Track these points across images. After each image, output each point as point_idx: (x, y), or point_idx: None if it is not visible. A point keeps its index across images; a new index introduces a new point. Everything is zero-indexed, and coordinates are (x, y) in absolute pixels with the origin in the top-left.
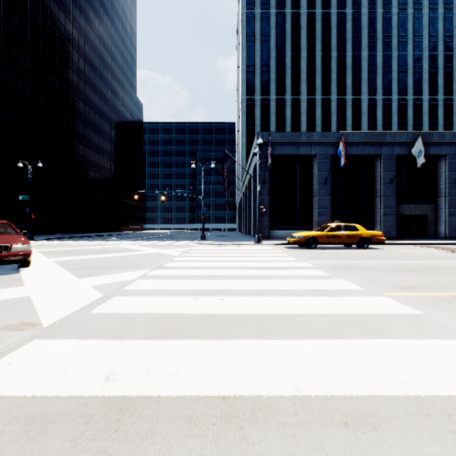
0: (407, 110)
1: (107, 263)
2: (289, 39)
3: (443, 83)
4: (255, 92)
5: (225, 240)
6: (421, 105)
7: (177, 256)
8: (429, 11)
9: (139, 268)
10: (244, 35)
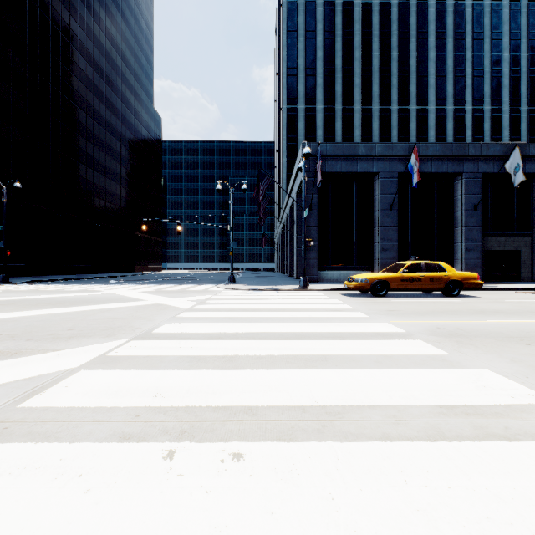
0: (483, 123)
1: (66, 324)
2: (340, 36)
3: (527, 90)
4: (298, 100)
5: (260, 283)
6: (500, 118)
7: (186, 311)
8: (511, 2)
9: (108, 337)
10: (284, 30)
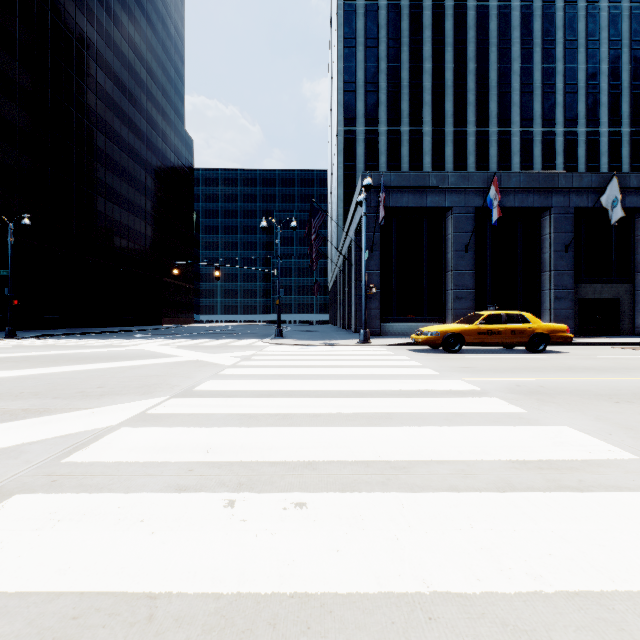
0: (577, 148)
1: (93, 382)
2: (406, 44)
3: (629, 109)
4: (357, 121)
5: (313, 338)
6: (597, 142)
7: (229, 367)
8: (610, 4)
9: (144, 395)
10: (340, 37)
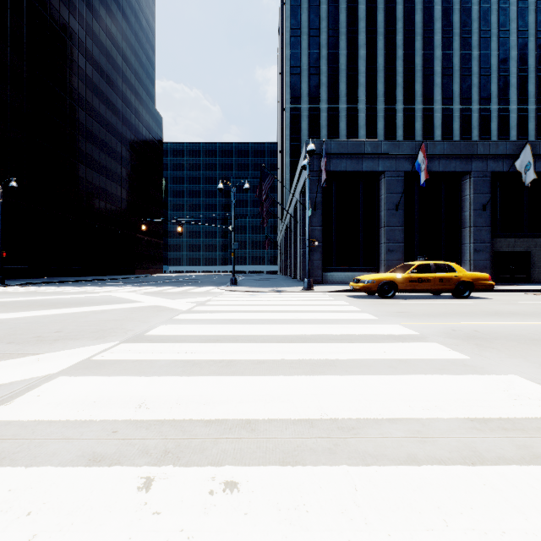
0: (490, 123)
1: (54, 326)
2: (344, 34)
3: (535, 89)
4: (301, 99)
5: (263, 285)
6: (508, 117)
7: (184, 312)
8: None
9: (96, 340)
10: (287, 28)
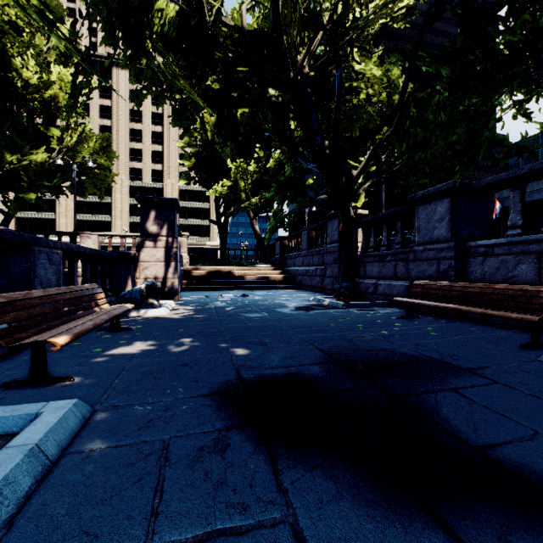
0: None
1: None
2: None
3: None
4: None
5: None
6: None
7: None
8: None
9: None
10: None
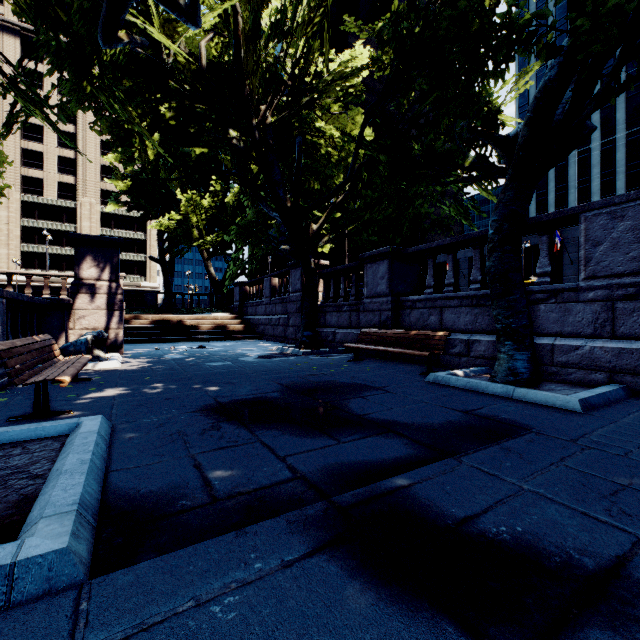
0: None
1: None
2: None
3: None
4: None
5: None
6: None
7: None
8: None
9: None
10: (516, 108)
